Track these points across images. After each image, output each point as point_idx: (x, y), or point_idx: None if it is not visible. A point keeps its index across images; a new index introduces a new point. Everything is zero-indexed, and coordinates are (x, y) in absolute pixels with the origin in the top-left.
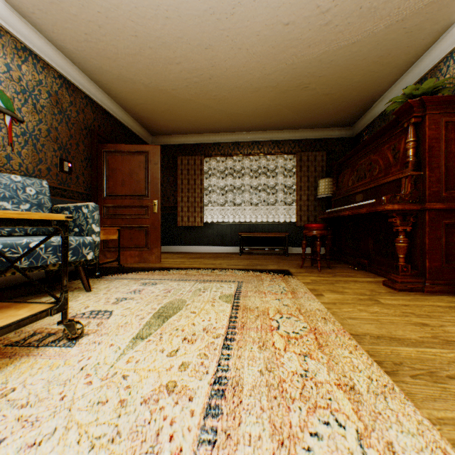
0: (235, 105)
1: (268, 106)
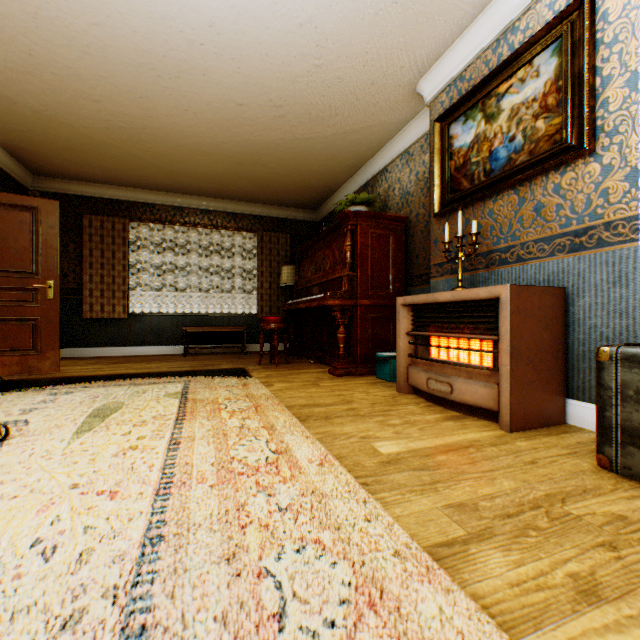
0: (179, 164)
1: (222, 174)
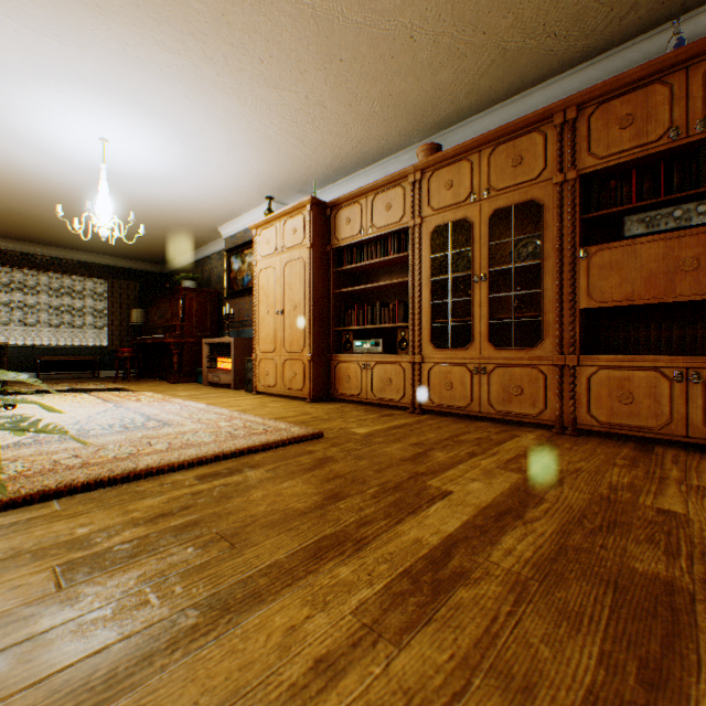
0: (41, 230)
1: (80, 239)
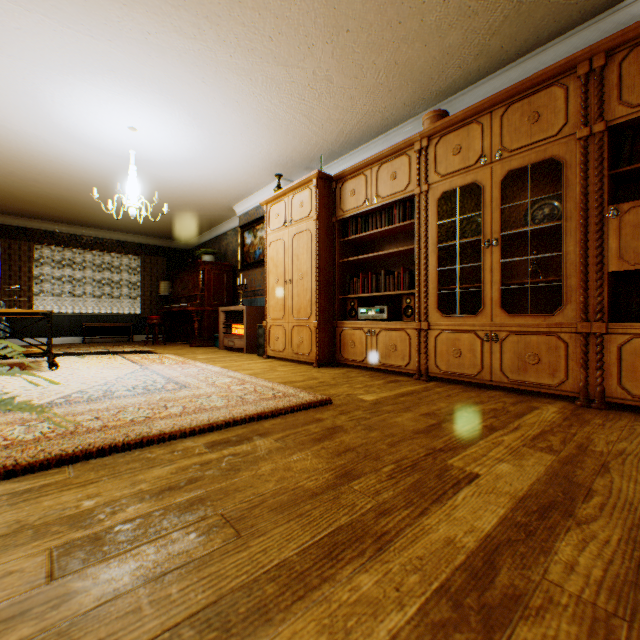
0: (86, 214)
1: (117, 221)
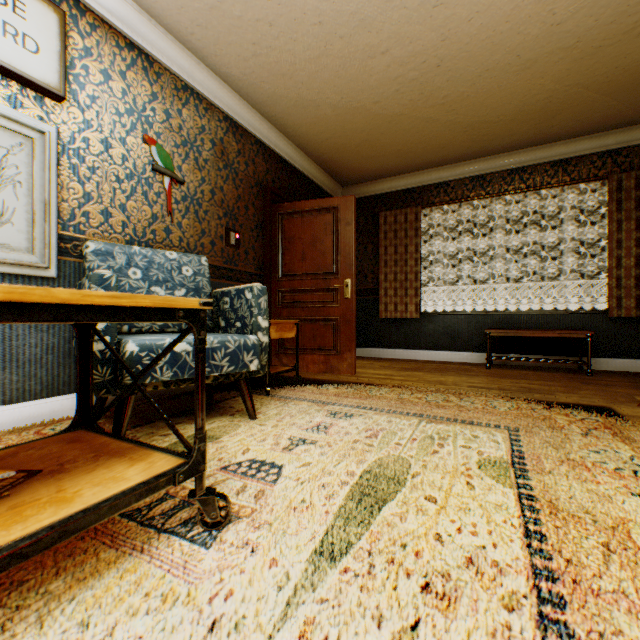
0: (481, 107)
1: (549, 95)
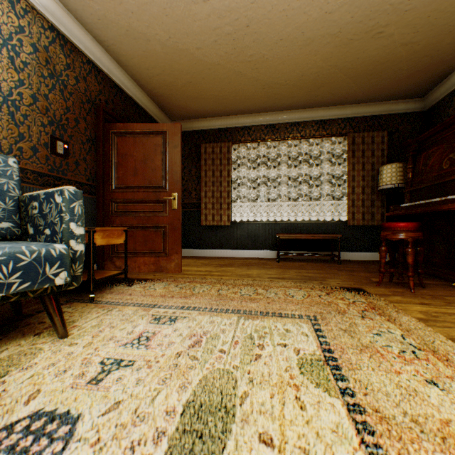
0: (275, 70)
1: (318, 70)
